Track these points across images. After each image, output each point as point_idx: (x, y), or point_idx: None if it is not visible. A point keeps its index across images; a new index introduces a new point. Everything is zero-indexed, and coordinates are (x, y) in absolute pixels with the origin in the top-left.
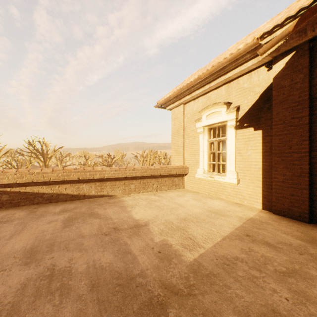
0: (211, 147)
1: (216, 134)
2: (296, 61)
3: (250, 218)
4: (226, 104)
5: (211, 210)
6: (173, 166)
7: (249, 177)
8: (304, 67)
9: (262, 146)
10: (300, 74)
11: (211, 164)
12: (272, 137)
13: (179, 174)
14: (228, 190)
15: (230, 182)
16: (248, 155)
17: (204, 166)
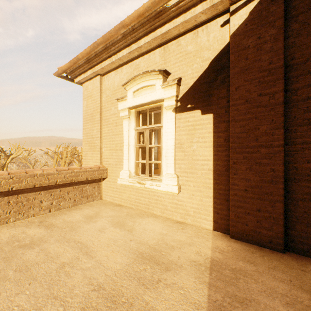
0: (140, 139)
1: (148, 120)
2: (265, 8)
3: (211, 263)
4: (162, 74)
5: (144, 253)
6: (82, 168)
7: (195, 182)
8: (278, 18)
9: (213, 137)
10: (271, 28)
11: (139, 164)
12: (230, 123)
13: (93, 179)
14: (164, 202)
15: (168, 191)
16: (193, 150)
17: (131, 166)
